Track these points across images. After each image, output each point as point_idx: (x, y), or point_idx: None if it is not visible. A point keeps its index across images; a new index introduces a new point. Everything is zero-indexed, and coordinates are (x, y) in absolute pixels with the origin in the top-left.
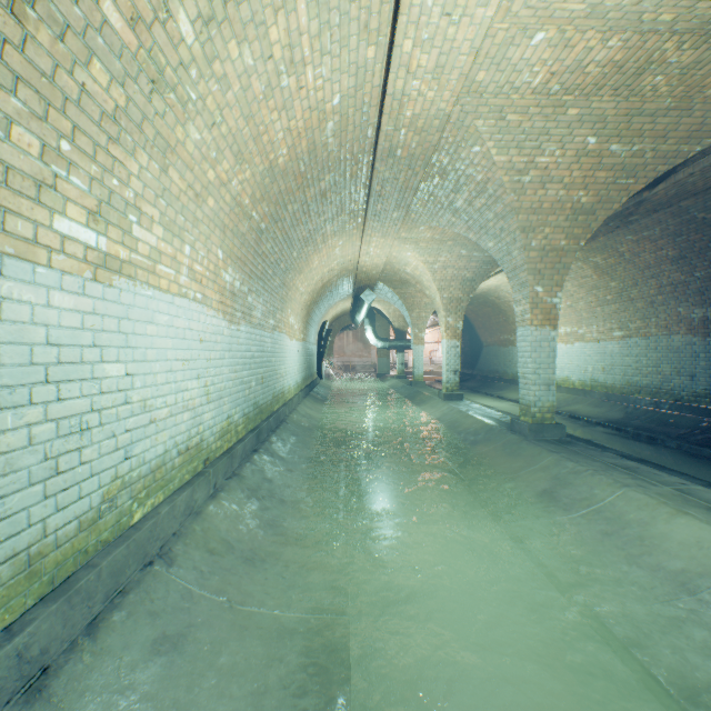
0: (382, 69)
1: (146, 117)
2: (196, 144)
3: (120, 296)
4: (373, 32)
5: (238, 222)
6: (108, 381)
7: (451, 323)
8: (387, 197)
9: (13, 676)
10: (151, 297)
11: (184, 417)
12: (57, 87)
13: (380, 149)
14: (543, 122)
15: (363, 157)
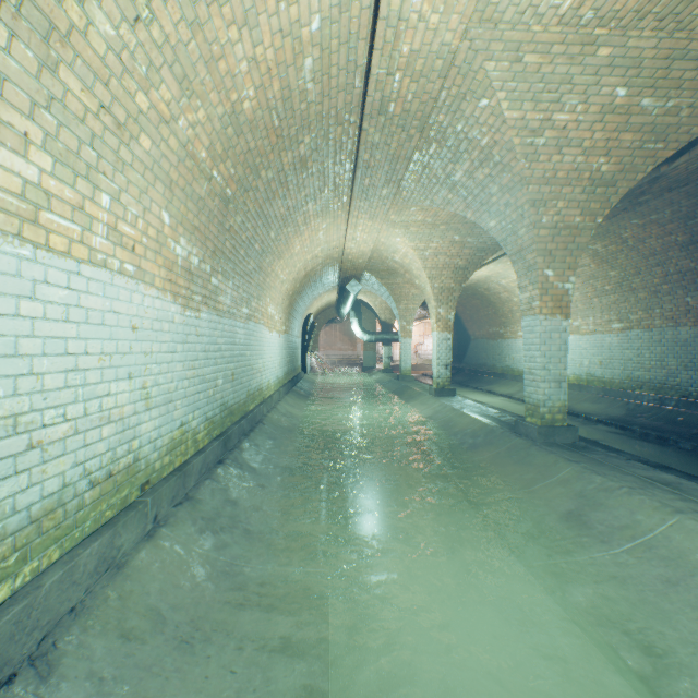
0: None
1: None
2: (108, 43)
3: None
4: None
5: (192, 181)
6: None
7: (442, 315)
8: (376, 168)
9: None
10: (29, 258)
11: (103, 432)
12: None
13: (369, 102)
14: (567, 66)
15: (349, 114)
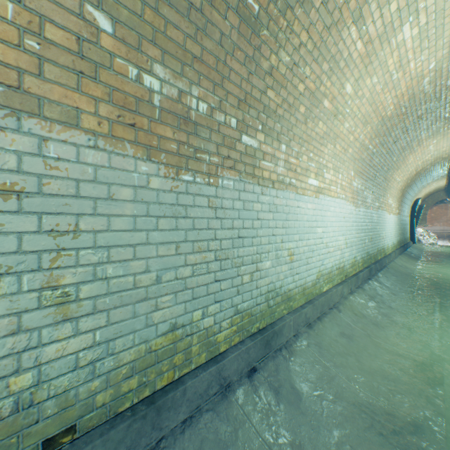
0: None
1: (330, 130)
2: (346, 129)
3: (320, 202)
4: None
5: (360, 154)
6: (317, 234)
7: None
8: None
9: (304, 319)
10: (328, 200)
11: (337, 253)
12: (310, 137)
13: None
14: None
15: None
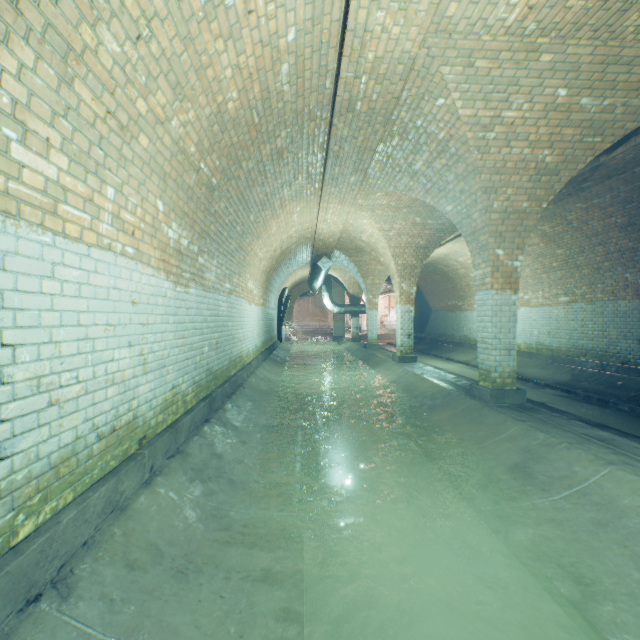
0: None
1: None
2: (114, 59)
3: None
4: None
5: (182, 172)
6: None
7: (405, 289)
8: (345, 158)
9: None
10: (49, 244)
11: (108, 392)
12: None
13: (339, 101)
14: (514, 70)
15: (321, 111)
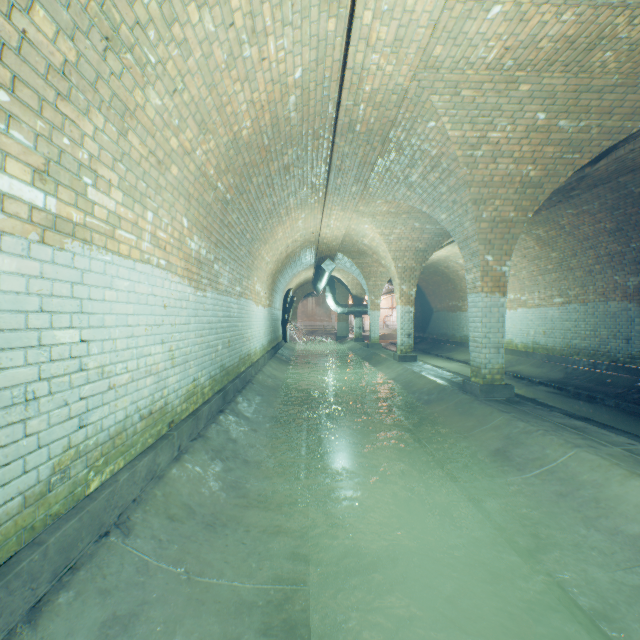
0: (342, 42)
1: (100, 75)
2: (156, 110)
3: (73, 260)
4: (334, 3)
5: (203, 192)
6: (59, 348)
7: (405, 291)
8: (346, 171)
9: None
10: (110, 262)
11: (147, 381)
12: None
13: (340, 124)
14: (496, 98)
15: (324, 132)
